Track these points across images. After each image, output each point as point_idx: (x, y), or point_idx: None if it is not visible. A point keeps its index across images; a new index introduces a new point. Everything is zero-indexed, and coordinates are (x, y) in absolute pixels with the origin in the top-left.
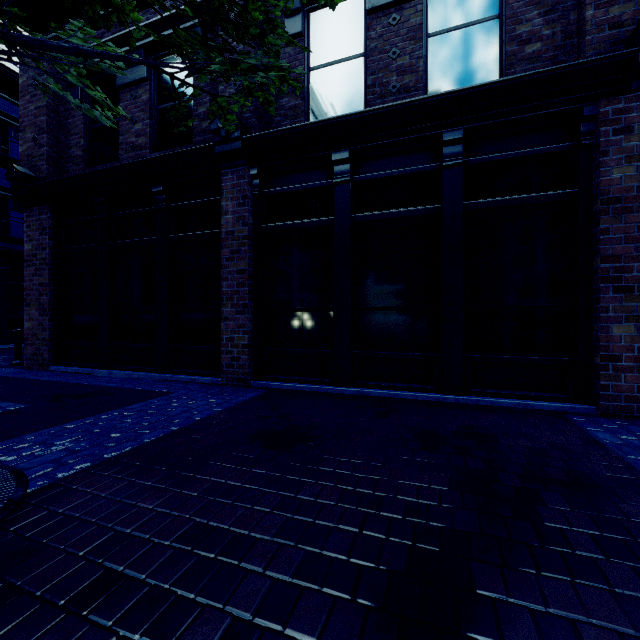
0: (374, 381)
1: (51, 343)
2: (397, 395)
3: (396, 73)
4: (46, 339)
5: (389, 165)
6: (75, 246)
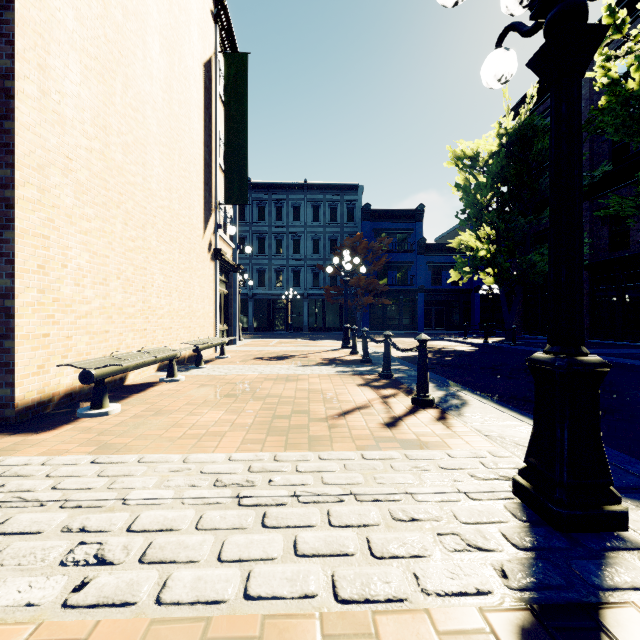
0: (630, 340)
1: (522, 327)
2: (635, 344)
3: (639, 237)
4: (520, 326)
5: (635, 269)
6: (530, 295)
